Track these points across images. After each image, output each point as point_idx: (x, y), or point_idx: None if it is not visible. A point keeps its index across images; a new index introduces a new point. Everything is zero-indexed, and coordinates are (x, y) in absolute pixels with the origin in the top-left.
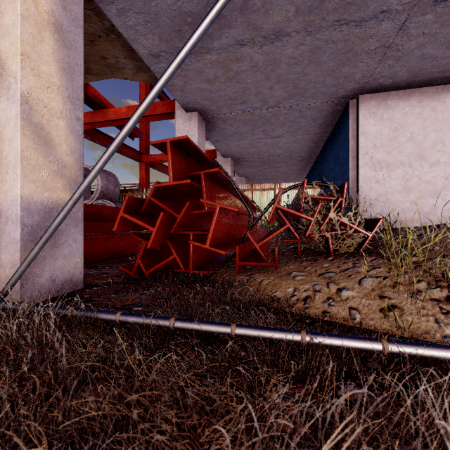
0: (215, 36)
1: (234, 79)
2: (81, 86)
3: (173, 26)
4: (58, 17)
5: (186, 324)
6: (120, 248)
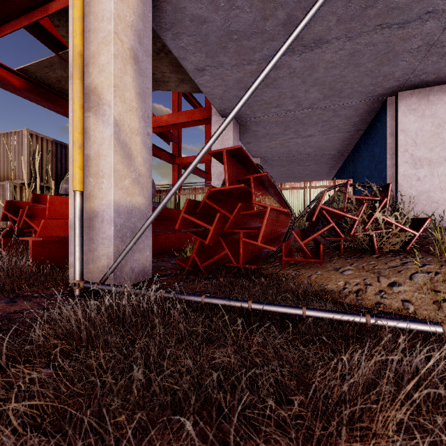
0: (257, 49)
1: (271, 85)
2: (150, 106)
3: (220, 43)
4: (135, 51)
5: (262, 306)
6: (166, 244)
